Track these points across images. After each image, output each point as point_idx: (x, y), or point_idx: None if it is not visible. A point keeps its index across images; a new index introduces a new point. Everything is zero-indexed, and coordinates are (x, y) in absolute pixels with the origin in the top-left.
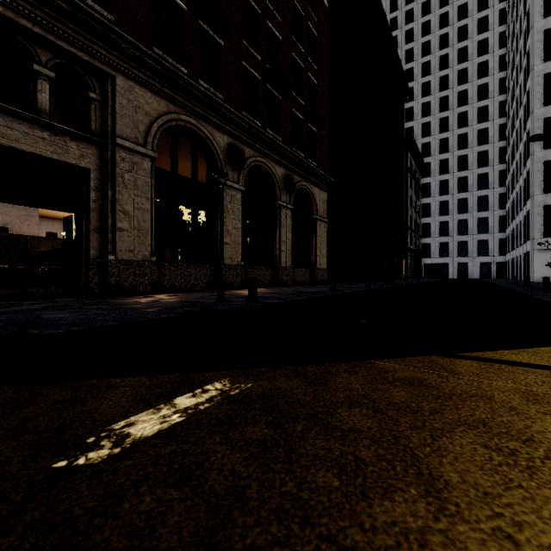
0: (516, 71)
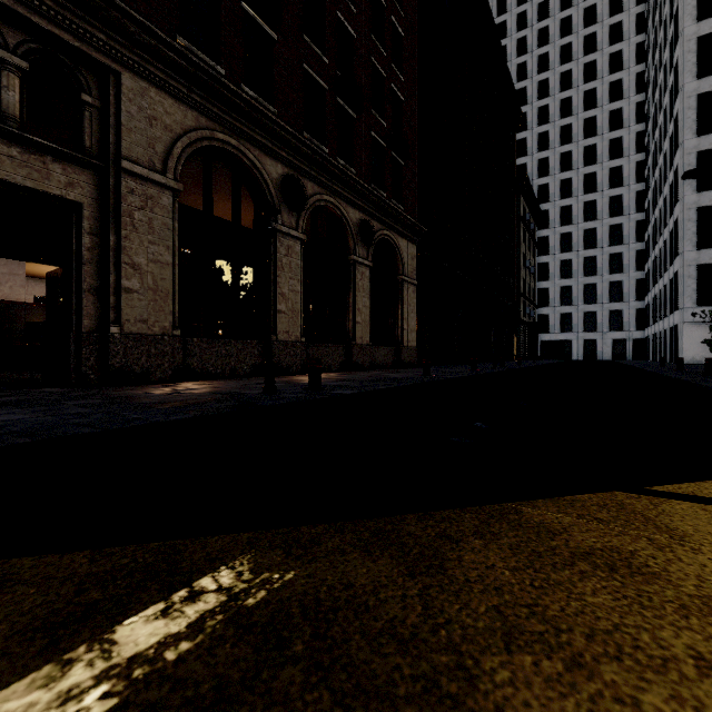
0: (659, 93)
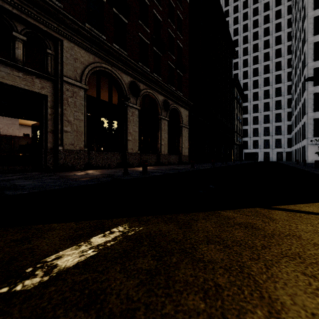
0: (297, 41)
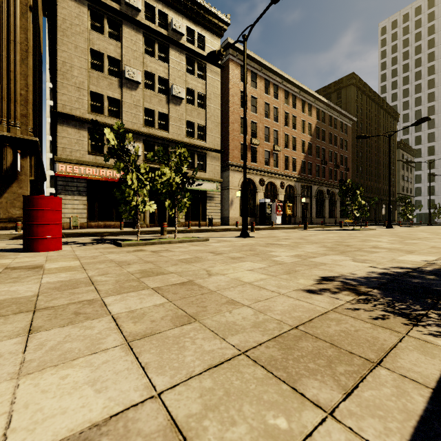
0: None
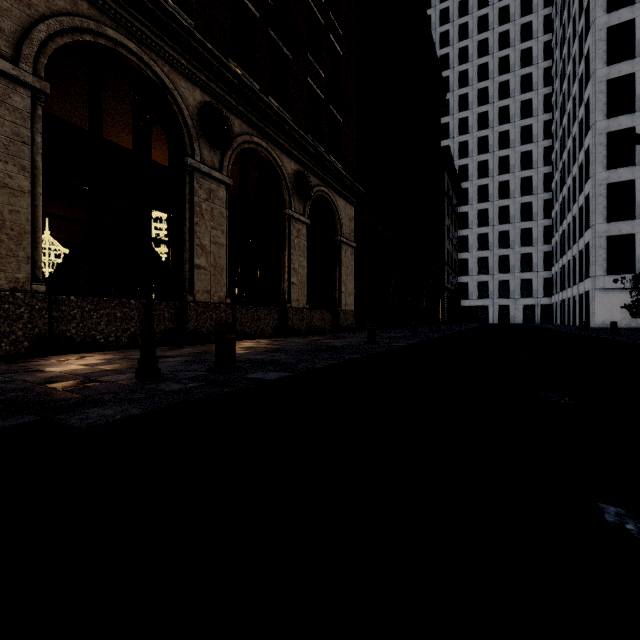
0: (567, 83)
